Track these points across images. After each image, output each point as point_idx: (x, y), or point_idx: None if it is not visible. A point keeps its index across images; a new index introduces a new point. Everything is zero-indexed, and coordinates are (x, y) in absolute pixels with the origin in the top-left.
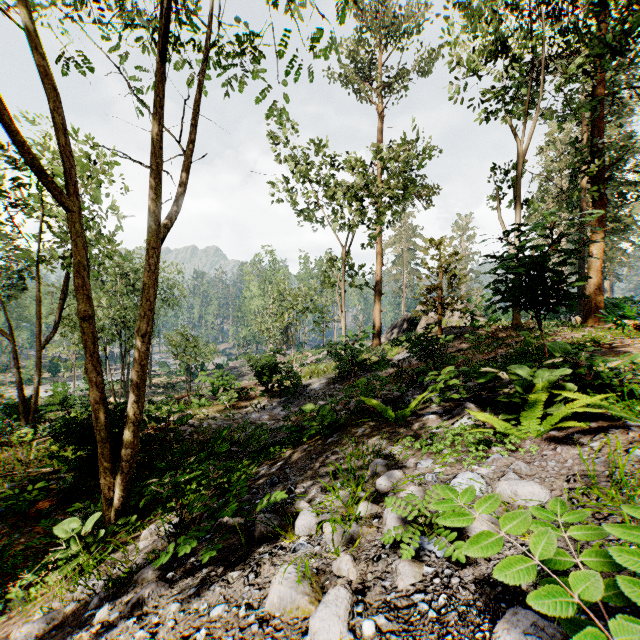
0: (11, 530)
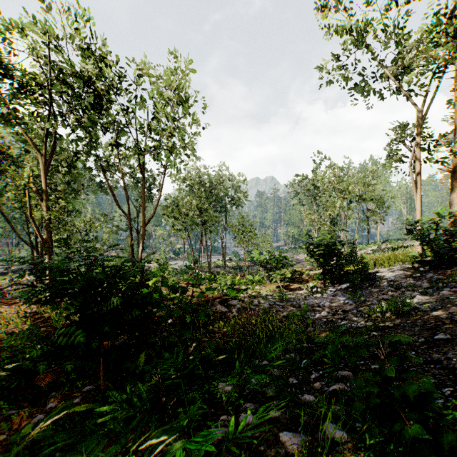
0: (2, 405)
